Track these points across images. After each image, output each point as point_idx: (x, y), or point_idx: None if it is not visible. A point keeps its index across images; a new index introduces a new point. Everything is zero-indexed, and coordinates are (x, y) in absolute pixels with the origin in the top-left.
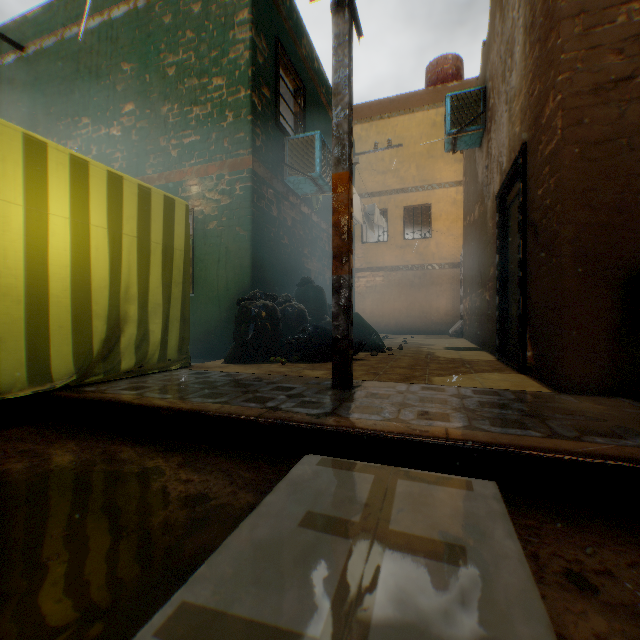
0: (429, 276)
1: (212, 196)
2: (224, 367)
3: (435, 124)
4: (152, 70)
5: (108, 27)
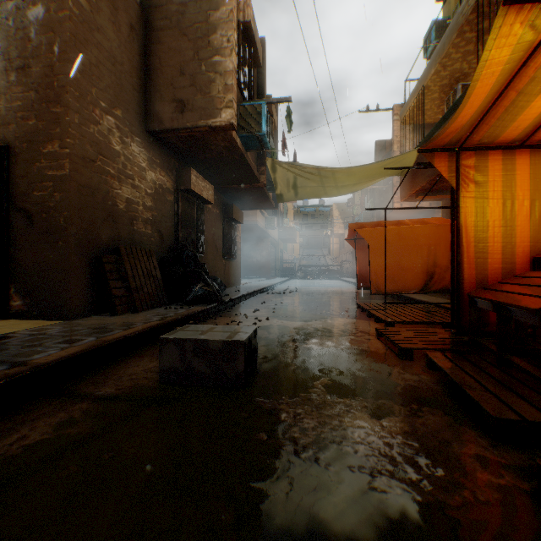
0: None
1: None
2: None
3: None
4: None
5: None
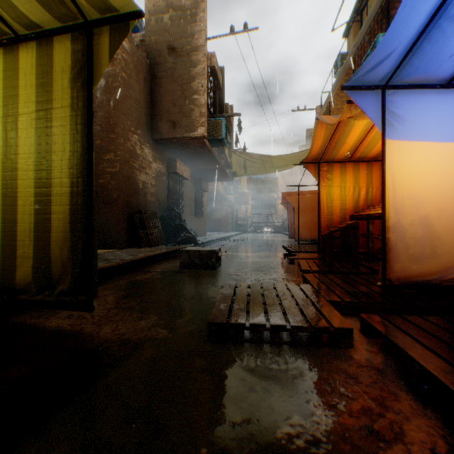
0: None
1: None
2: None
3: None
4: None
5: None
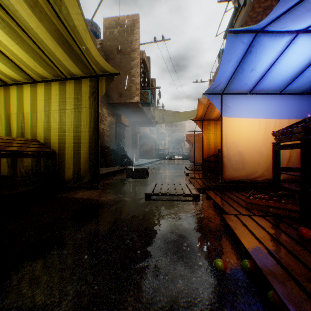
0: None
1: None
2: None
3: None
4: None
5: None
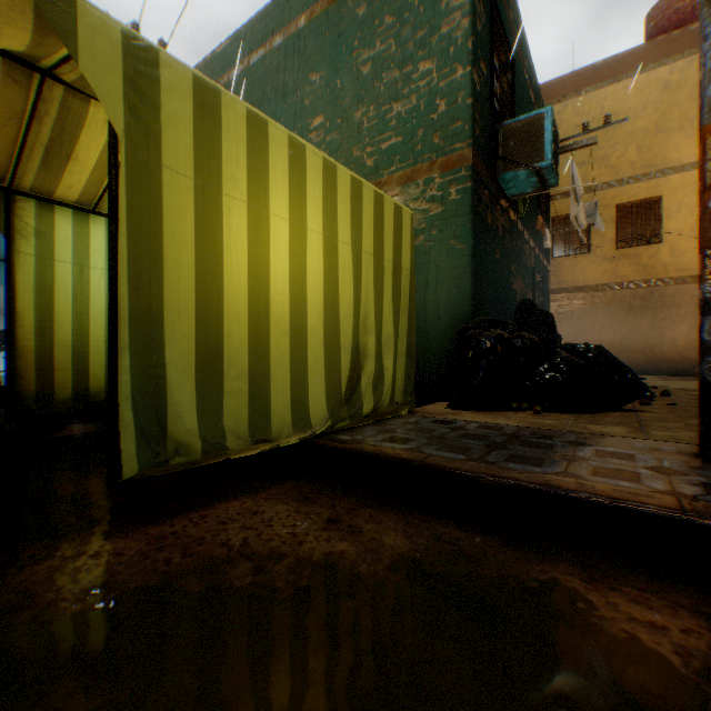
0: (656, 295)
1: (418, 206)
2: (458, 414)
3: (667, 86)
4: (343, 73)
5: (294, 39)
